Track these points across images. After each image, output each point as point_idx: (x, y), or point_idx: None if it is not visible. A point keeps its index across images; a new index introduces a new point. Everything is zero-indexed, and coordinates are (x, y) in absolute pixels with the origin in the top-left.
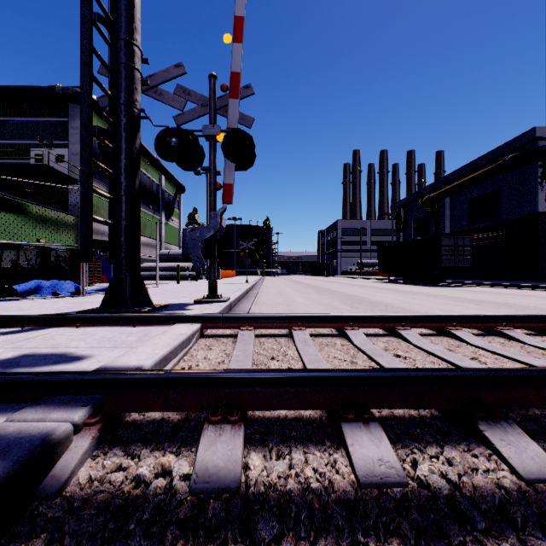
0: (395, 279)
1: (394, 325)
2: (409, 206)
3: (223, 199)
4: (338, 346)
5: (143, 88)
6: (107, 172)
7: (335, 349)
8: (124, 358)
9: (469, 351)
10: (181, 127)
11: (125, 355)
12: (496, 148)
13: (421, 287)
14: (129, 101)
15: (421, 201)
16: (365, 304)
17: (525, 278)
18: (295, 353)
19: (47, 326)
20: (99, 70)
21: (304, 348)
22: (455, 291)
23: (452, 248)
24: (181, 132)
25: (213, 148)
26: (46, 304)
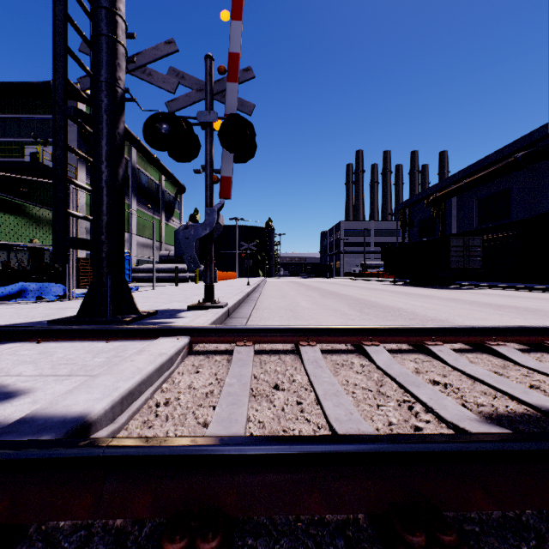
0: (400, 281)
1: (422, 339)
2: (414, 207)
3: (221, 193)
4: (357, 368)
5: (130, 67)
6: (87, 161)
7: (354, 372)
8: (70, 398)
9: (523, 375)
10: (173, 112)
11: (74, 391)
12: (507, 146)
13: (430, 289)
14: (110, 79)
15: (426, 201)
16: (376, 309)
17: (537, 280)
18: (305, 379)
19: (3, 341)
20: (80, 47)
21: (315, 372)
22: (466, 294)
23: (461, 249)
24: (172, 118)
25: (209, 137)
26: (23, 310)
